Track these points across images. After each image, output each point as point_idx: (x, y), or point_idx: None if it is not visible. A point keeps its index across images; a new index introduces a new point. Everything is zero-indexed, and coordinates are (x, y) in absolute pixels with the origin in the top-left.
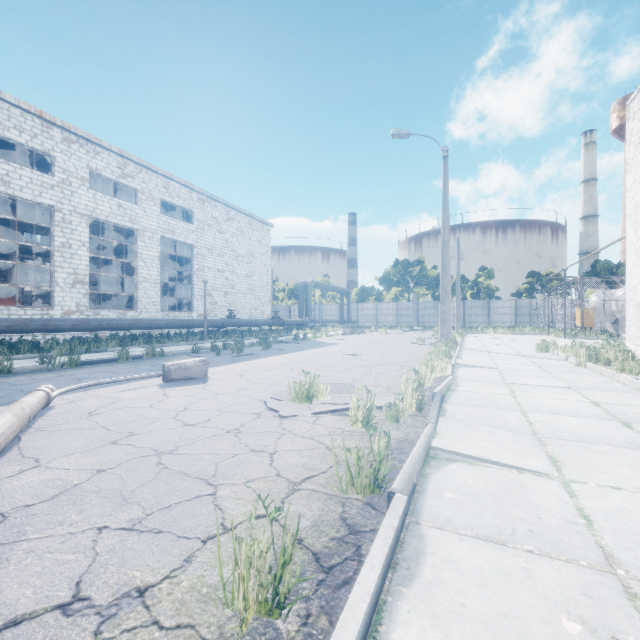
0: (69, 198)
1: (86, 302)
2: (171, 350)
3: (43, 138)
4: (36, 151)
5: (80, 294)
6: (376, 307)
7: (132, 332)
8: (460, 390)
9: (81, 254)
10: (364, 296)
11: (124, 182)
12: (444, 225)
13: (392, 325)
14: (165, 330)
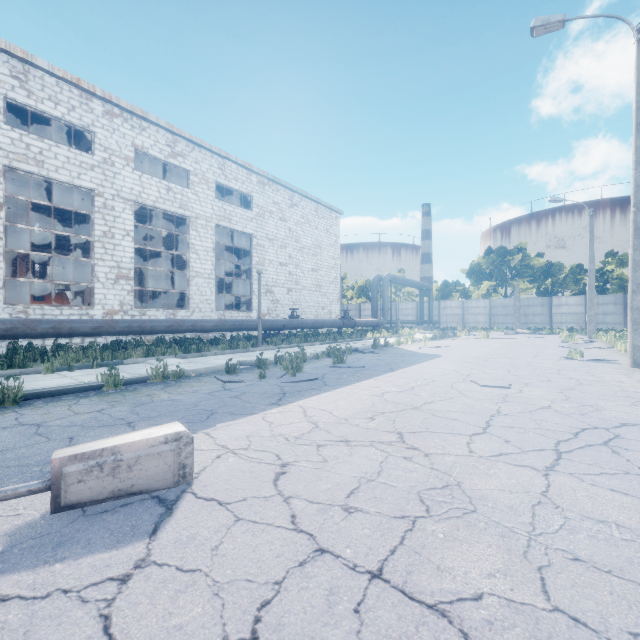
0: (111, 180)
1: (131, 300)
2: (203, 364)
3: (82, 111)
4: (74, 126)
5: (124, 291)
6: (462, 305)
7: (183, 335)
8: None
9: (125, 245)
10: (447, 292)
11: (174, 162)
12: None
13: (483, 326)
14: (220, 332)
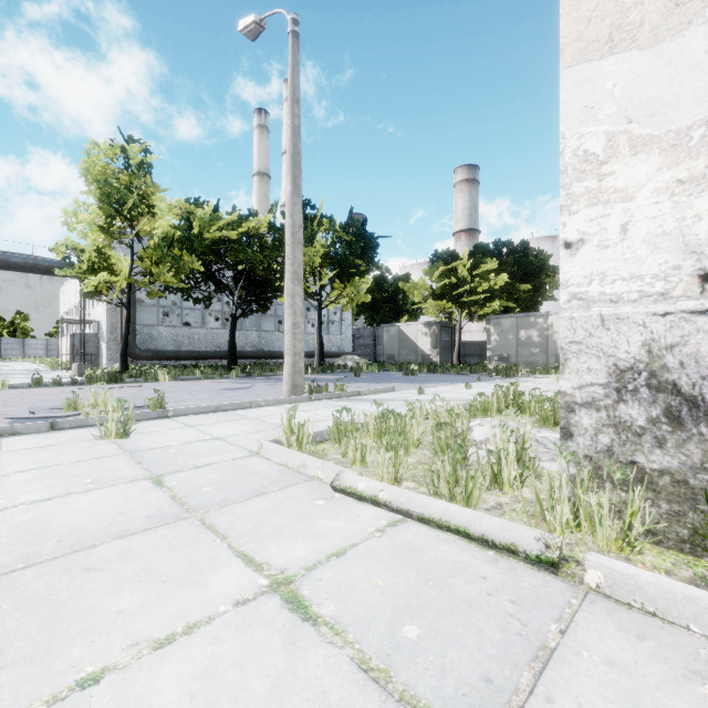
0: None
1: None
2: None
3: None
4: None
5: None
6: None
7: None
8: None
9: None
10: None
11: None
12: None
13: None
14: None
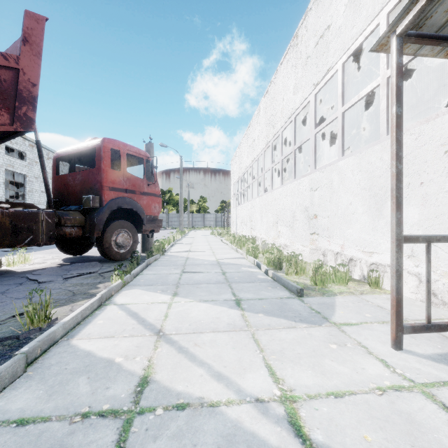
0: None
1: None
2: None
3: None
4: None
5: None
6: None
7: None
8: (182, 240)
9: None
10: None
11: None
12: (181, 186)
13: None
14: None
